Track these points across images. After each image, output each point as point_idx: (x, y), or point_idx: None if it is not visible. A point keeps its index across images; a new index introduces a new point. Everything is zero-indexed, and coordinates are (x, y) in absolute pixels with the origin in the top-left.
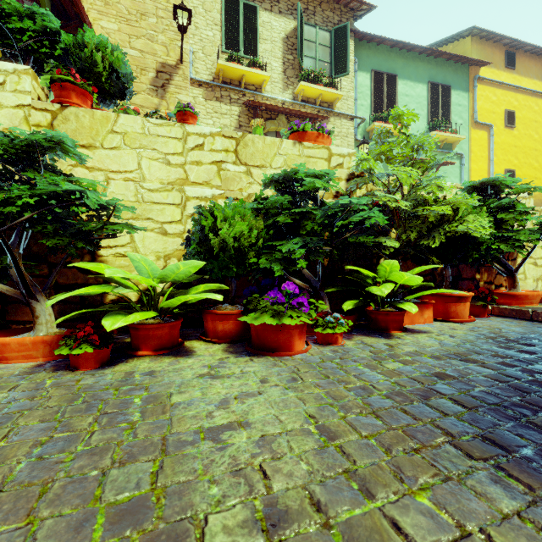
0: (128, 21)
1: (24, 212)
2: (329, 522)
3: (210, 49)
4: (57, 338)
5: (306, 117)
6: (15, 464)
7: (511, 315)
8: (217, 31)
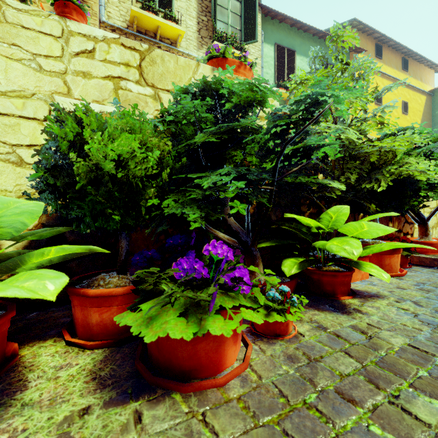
0: None
1: None
2: None
3: None
4: None
5: None
6: None
7: (433, 265)
8: None
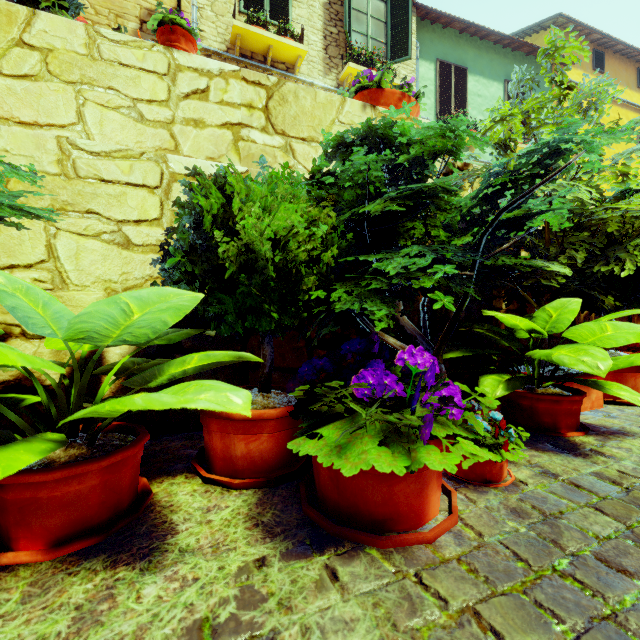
0: None
1: None
2: None
3: (222, 7)
4: None
5: None
6: None
7: None
8: None
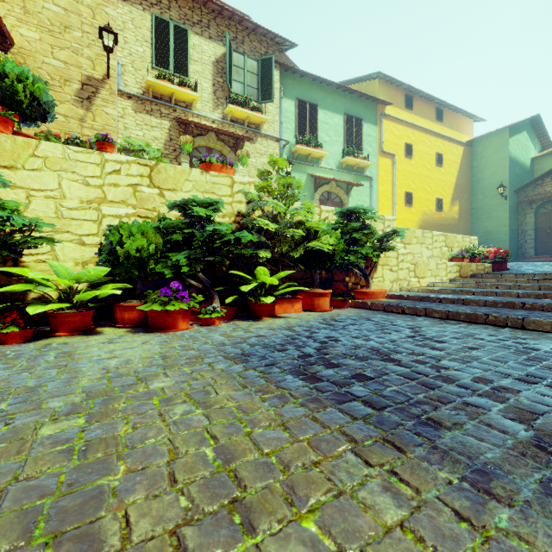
0: (50, 32)
1: None
2: (138, 375)
3: (140, 64)
4: None
5: (234, 136)
6: None
7: (360, 306)
8: (147, 48)
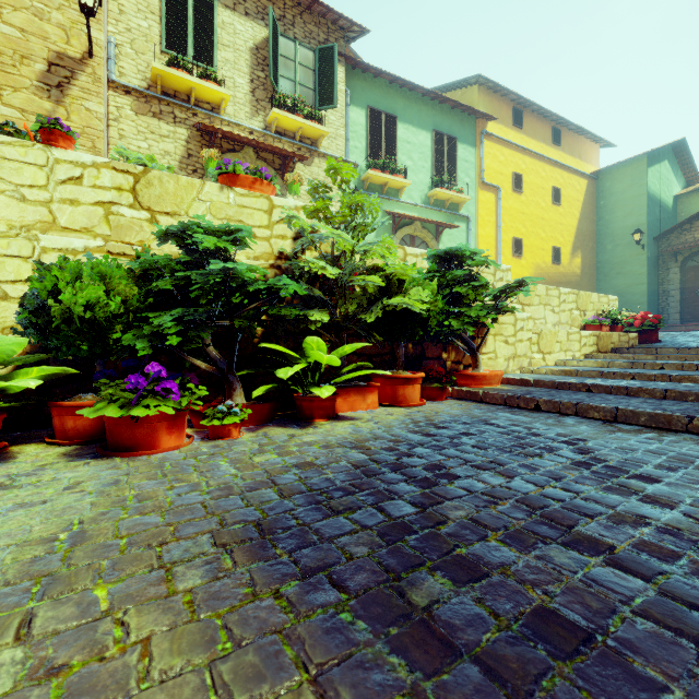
0: None
1: None
2: None
3: (143, 45)
4: None
5: (281, 154)
6: None
7: (467, 397)
8: (154, 22)
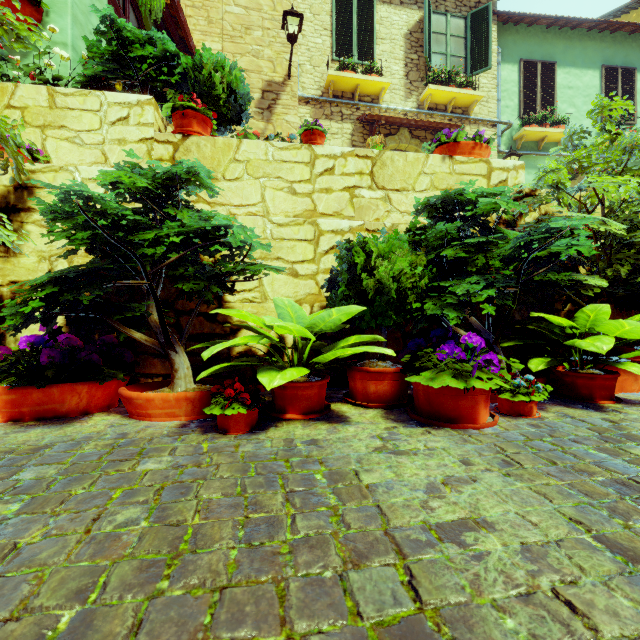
0: (232, 38)
1: (170, 252)
2: None
3: (318, 59)
4: (199, 395)
5: (436, 128)
6: (227, 549)
7: None
8: (326, 37)
